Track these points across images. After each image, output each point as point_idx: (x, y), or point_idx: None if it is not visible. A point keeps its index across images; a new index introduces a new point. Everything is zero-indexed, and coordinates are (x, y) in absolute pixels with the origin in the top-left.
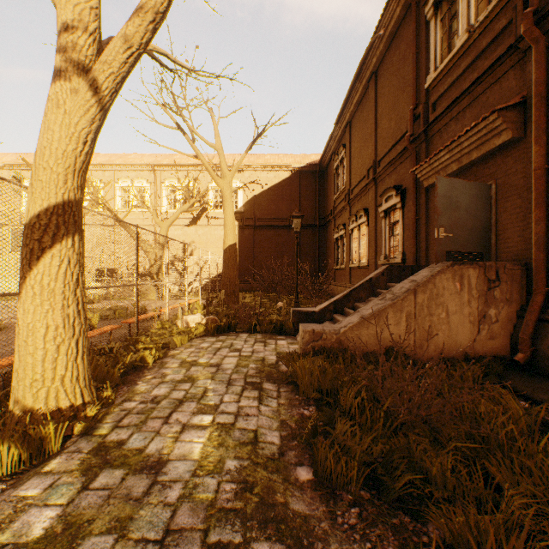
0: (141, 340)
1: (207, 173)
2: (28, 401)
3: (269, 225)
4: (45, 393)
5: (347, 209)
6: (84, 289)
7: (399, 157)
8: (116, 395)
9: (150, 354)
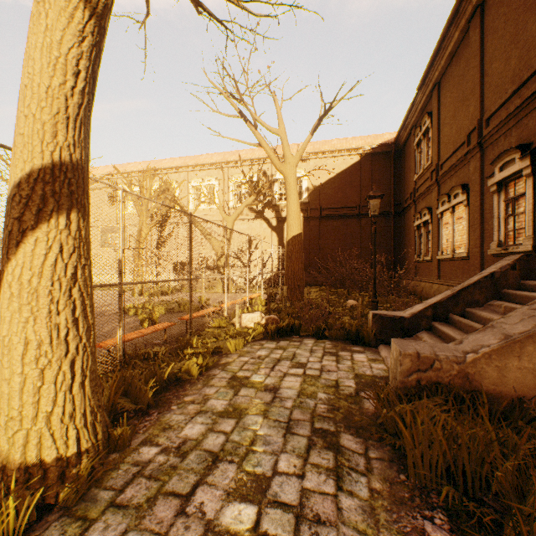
0: (193, 342)
1: (271, 166)
2: (2, 448)
3: (336, 214)
4: (23, 438)
5: (434, 189)
6: (87, 288)
7: (527, 103)
8: (133, 434)
9: (196, 363)
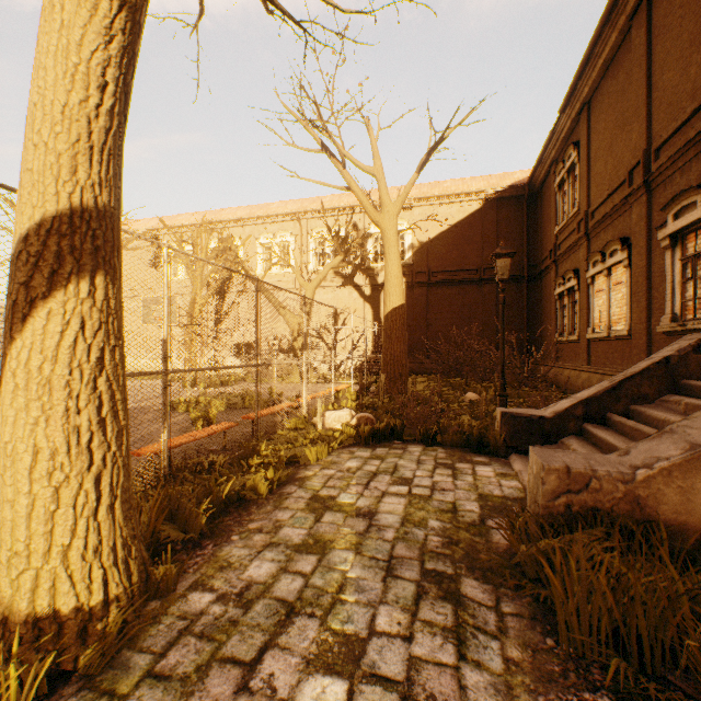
0: (261, 449)
1: (363, 216)
2: (4, 593)
3: (450, 280)
4: (31, 580)
5: (583, 245)
6: (118, 377)
7: None
8: (179, 574)
9: (265, 477)
